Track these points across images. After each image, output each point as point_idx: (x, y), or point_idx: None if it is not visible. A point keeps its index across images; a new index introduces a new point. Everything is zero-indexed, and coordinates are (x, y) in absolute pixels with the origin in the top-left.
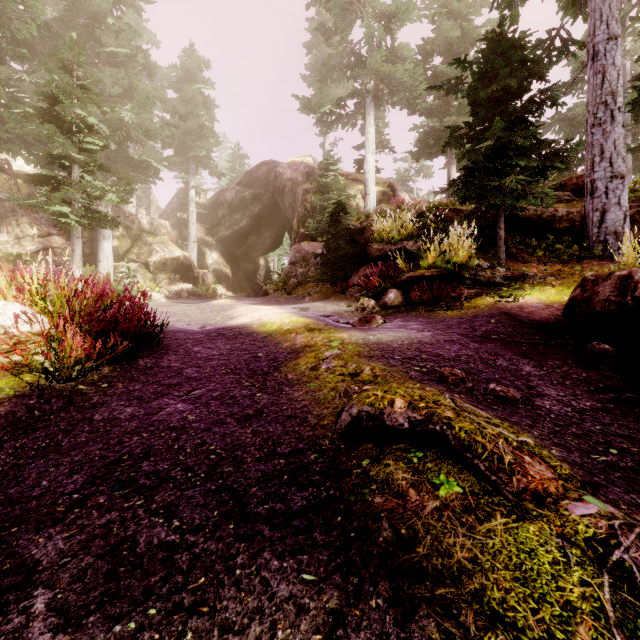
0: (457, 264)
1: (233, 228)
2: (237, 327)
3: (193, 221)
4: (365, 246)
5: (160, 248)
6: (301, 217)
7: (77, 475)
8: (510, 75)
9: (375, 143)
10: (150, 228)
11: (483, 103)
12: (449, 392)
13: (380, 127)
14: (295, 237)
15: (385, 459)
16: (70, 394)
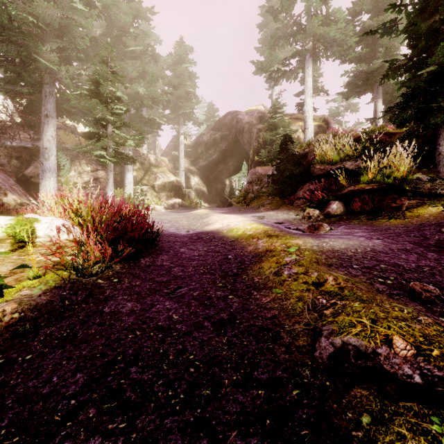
0: (397, 178)
1: (208, 160)
2: (211, 232)
3: (182, 156)
4: (308, 167)
5: (161, 175)
6: (255, 149)
7: (80, 373)
8: None
9: (312, 89)
10: (155, 163)
11: (422, 35)
12: (431, 314)
13: (315, 77)
14: (251, 164)
15: (394, 423)
16: (91, 287)
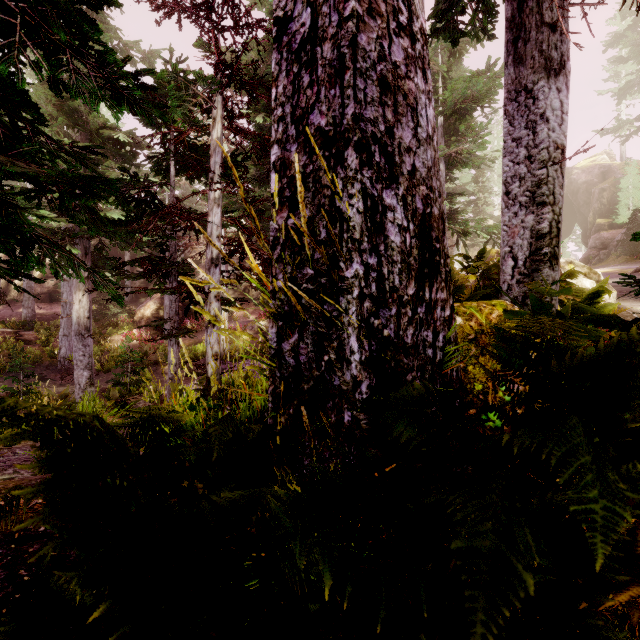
0: None
1: None
2: None
3: None
4: None
5: None
6: (597, 211)
7: None
8: None
9: None
10: None
11: None
12: None
13: None
14: (590, 227)
15: None
16: None
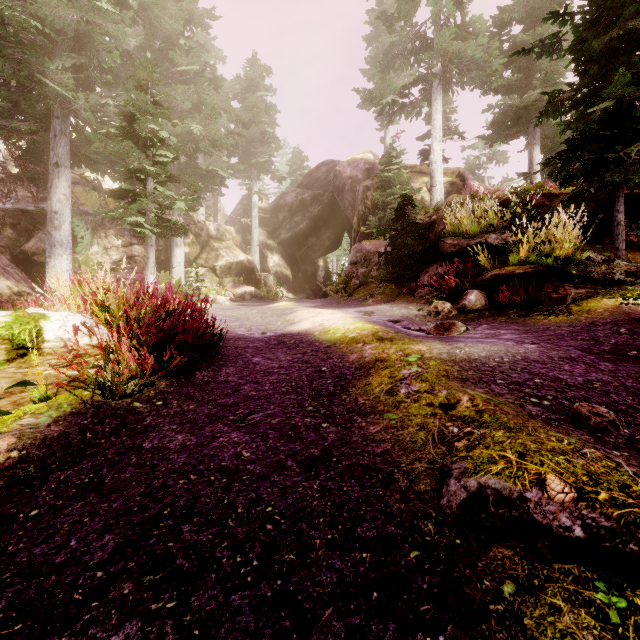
0: (560, 258)
1: (293, 230)
2: (298, 334)
3: (256, 225)
4: (435, 242)
5: (225, 253)
6: (361, 215)
7: (109, 535)
8: (634, 16)
9: (442, 130)
10: (217, 234)
11: (594, 57)
12: (602, 446)
13: (447, 113)
14: (355, 236)
15: (546, 592)
16: (124, 413)
